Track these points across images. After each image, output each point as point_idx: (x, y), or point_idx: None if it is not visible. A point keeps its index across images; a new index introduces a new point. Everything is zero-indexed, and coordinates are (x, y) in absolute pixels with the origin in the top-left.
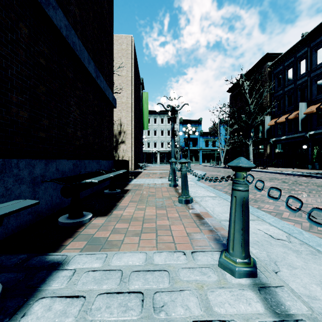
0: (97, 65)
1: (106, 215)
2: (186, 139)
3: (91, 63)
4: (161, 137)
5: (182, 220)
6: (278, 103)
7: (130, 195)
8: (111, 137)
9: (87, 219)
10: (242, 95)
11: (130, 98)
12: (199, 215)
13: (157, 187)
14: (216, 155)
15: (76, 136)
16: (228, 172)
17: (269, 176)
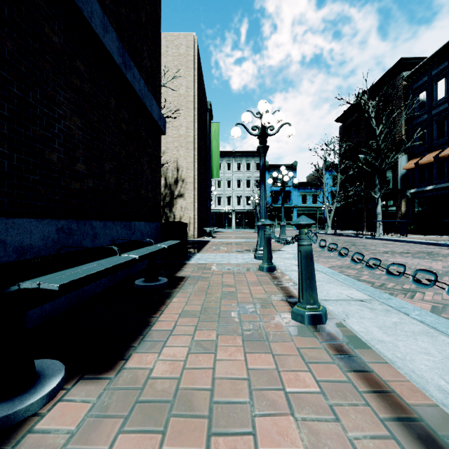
0: (128, 48)
1: (108, 370)
2: (273, 193)
3: (110, 33)
4: (238, 189)
5: (337, 411)
6: (421, 135)
7: (184, 292)
8: (158, 182)
9: (34, 403)
10: (365, 121)
11: (192, 128)
12: (375, 378)
13: (237, 273)
14: (318, 215)
15: (72, 171)
16: (344, 241)
17: (422, 250)
